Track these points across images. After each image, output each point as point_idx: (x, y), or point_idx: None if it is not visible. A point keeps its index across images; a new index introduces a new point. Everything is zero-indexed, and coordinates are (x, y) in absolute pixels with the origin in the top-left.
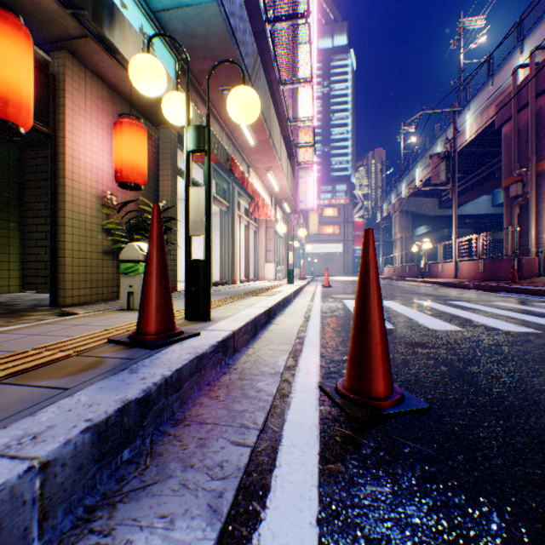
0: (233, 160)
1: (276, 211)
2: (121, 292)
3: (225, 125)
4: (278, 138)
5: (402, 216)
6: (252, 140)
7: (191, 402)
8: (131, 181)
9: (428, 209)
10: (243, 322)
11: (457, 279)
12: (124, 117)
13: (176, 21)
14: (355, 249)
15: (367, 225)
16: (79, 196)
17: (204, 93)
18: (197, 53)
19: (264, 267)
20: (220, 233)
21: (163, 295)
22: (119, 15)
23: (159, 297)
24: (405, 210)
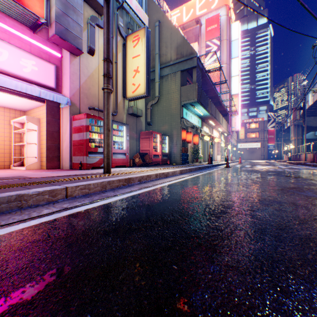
0: (211, 135)
1: (220, 136)
2: (198, 161)
3: (207, 123)
4: (221, 119)
5: (295, 128)
6: (214, 124)
7: (214, 167)
8: (196, 144)
9: (312, 123)
10: (216, 164)
11: (304, 161)
12: (195, 134)
13: (202, 116)
14: (268, 145)
15: (279, 130)
16: (188, 147)
17: (204, 120)
18: (204, 118)
19: (216, 157)
20: (203, 147)
21: (210, 160)
22: (201, 130)
23: (210, 160)
24: (297, 124)
